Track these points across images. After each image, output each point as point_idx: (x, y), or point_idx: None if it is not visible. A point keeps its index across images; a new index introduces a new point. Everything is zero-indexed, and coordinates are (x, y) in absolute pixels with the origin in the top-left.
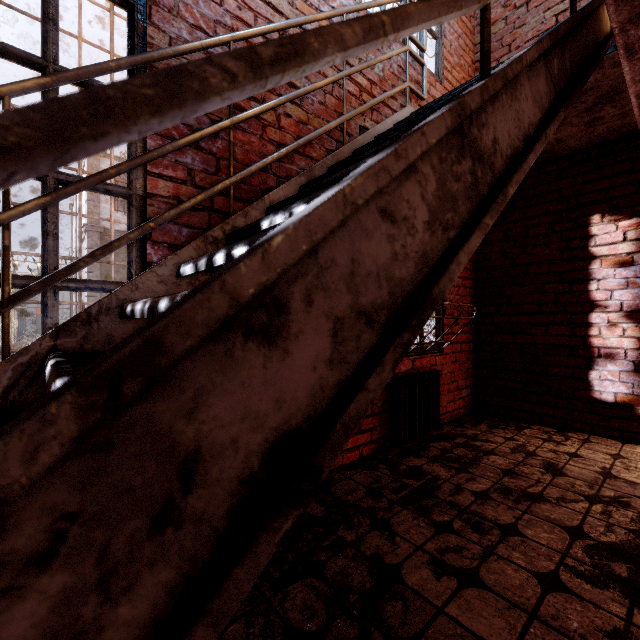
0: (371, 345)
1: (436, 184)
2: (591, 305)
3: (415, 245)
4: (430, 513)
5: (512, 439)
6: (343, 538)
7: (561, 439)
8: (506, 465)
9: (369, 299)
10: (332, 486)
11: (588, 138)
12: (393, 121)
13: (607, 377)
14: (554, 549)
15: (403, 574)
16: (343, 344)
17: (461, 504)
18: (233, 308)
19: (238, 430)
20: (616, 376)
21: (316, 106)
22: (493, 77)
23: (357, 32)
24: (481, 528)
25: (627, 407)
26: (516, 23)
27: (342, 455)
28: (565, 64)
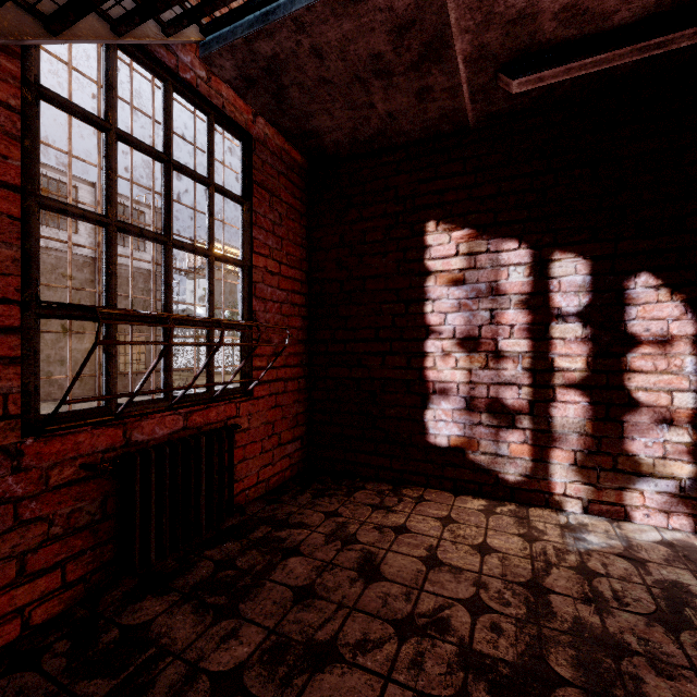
0: None
1: None
2: (427, 330)
3: None
4: None
5: (335, 514)
6: None
7: (394, 502)
8: (306, 576)
9: None
10: None
11: (422, 122)
12: None
13: (442, 417)
14: None
15: None
16: None
17: None
18: None
19: None
20: (450, 415)
21: None
22: None
23: None
24: None
25: (460, 452)
26: None
27: None
28: None
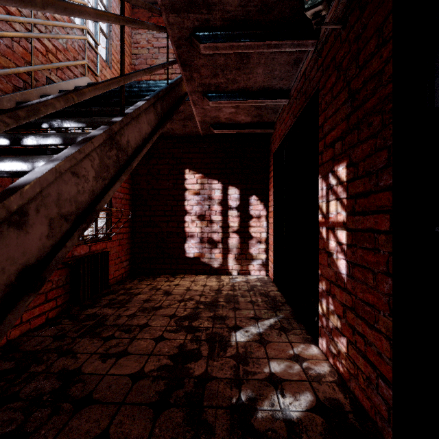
0: (67, 229)
1: (99, 160)
2: (185, 212)
3: (89, 187)
4: (101, 334)
5: (150, 284)
6: (35, 371)
7: (173, 279)
8: (146, 298)
9: (66, 210)
10: (21, 346)
11: (184, 132)
12: (75, 83)
13: (191, 246)
14: (163, 326)
15: (83, 370)
16: (54, 229)
17: (120, 323)
18: (8, 214)
19: (5, 264)
20: (194, 245)
21: (3, 47)
22: (126, 117)
23: (62, 103)
24: (130, 330)
25: (198, 259)
26: (154, 55)
27: (29, 322)
28: (164, 106)
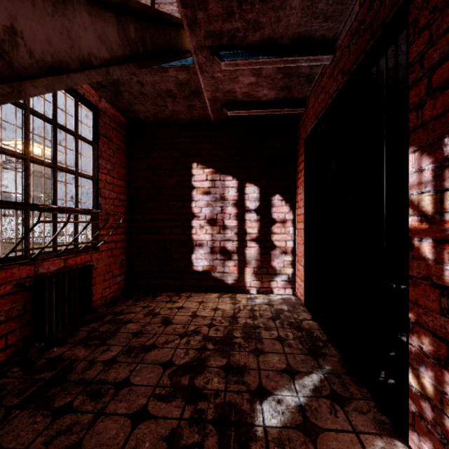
0: None
1: None
2: (193, 215)
3: None
4: (53, 401)
5: (147, 306)
6: None
7: (177, 299)
8: (137, 328)
9: None
10: None
11: (190, 116)
12: None
13: (200, 257)
14: (150, 385)
15: None
16: None
17: (89, 378)
18: None
19: None
20: (203, 256)
21: None
22: None
23: None
24: (100, 394)
25: (208, 273)
26: None
27: None
28: (145, 38)
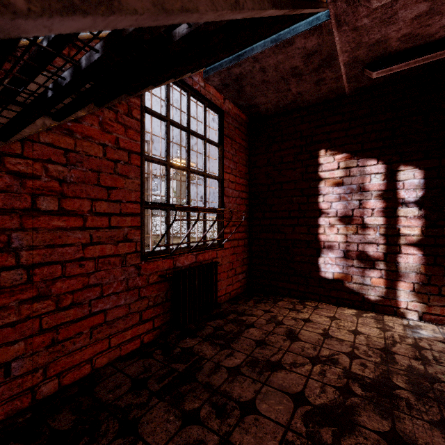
0: None
1: None
2: (319, 212)
3: None
4: (184, 401)
5: (269, 311)
6: None
7: (301, 308)
8: (260, 336)
9: None
10: (98, 384)
11: (317, 95)
12: None
13: (329, 262)
14: (280, 423)
15: None
16: None
17: (215, 384)
18: None
19: None
20: (334, 261)
21: None
22: None
23: None
24: (224, 411)
25: (340, 282)
26: None
27: (120, 347)
28: None
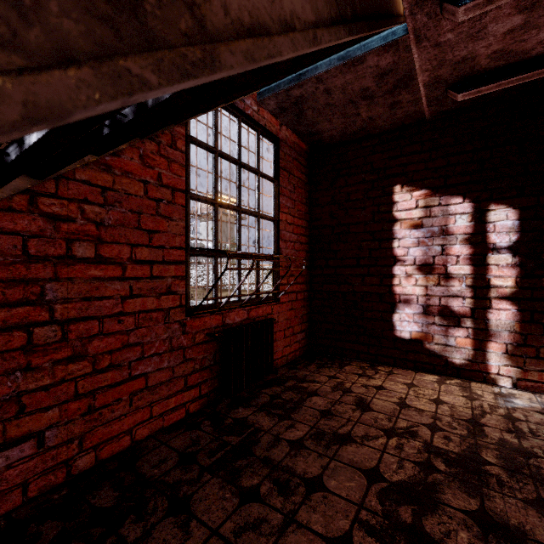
0: None
1: None
2: (394, 259)
3: None
4: (240, 477)
5: (334, 377)
6: (124, 538)
7: (372, 373)
8: (325, 405)
9: None
10: (140, 458)
11: (392, 120)
12: None
13: (405, 319)
14: (352, 501)
15: None
16: None
17: (275, 459)
18: None
19: None
20: (411, 317)
21: None
22: None
23: None
24: (288, 488)
25: (418, 342)
26: None
27: (163, 417)
28: None
